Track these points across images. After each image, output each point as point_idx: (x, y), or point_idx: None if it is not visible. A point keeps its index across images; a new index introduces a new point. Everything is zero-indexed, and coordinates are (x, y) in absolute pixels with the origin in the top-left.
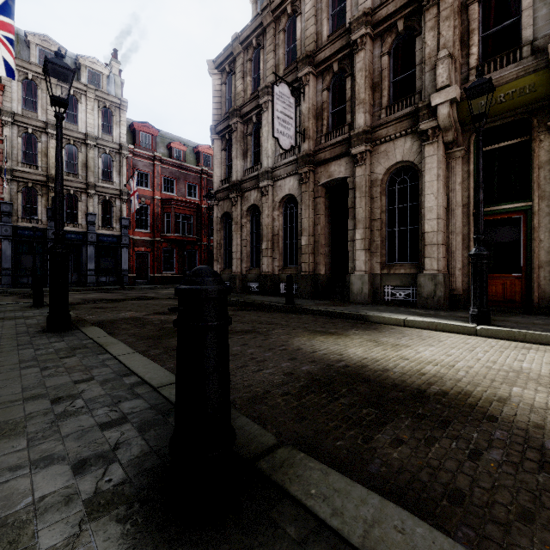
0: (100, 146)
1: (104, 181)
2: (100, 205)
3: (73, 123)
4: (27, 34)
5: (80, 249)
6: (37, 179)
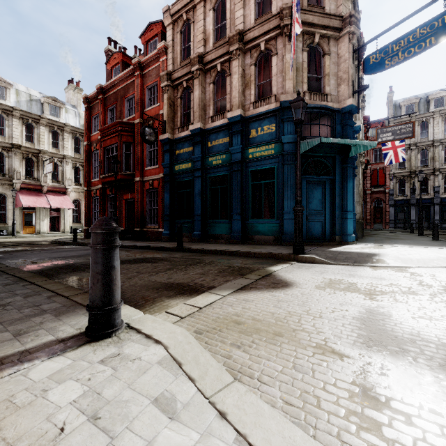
0: (442, 143)
1: (445, 164)
2: (442, 180)
3: (424, 135)
4: (399, 104)
5: (429, 208)
6: (405, 174)
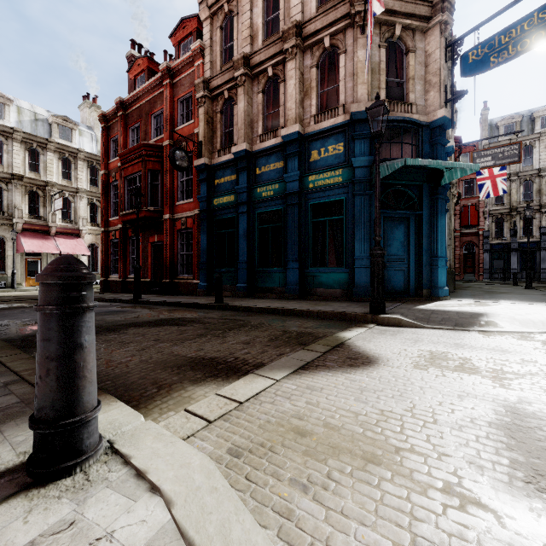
0: None
1: None
2: None
3: (528, 162)
4: (496, 123)
5: (534, 254)
6: (503, 212)
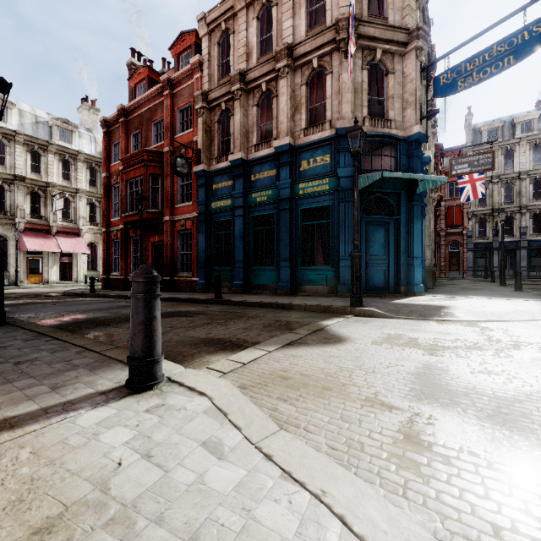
0: (530, 176)
1: (534, 200)
2: (530, 219)
3: (509, 165)
4: (480, 128)
5: (514, 253)
6: (486, 212)
